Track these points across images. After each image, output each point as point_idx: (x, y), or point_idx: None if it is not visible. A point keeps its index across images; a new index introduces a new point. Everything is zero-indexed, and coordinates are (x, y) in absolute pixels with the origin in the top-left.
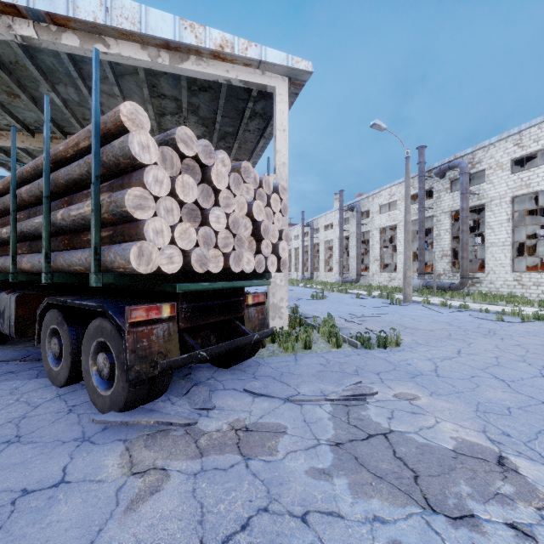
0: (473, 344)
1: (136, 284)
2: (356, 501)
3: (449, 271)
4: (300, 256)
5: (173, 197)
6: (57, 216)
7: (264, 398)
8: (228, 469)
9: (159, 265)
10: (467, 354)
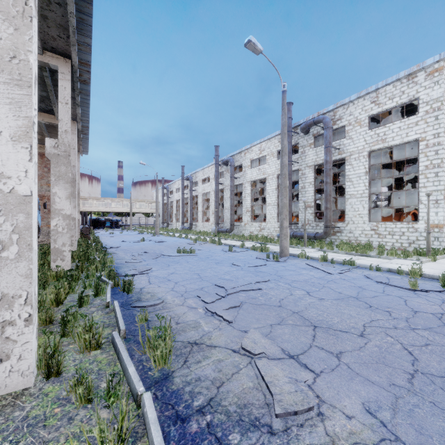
0: None
1: None
2: None
3: (312, 221)
4: (181, 207)
5: None
6: None
7: None
8: None
9: None
10: None
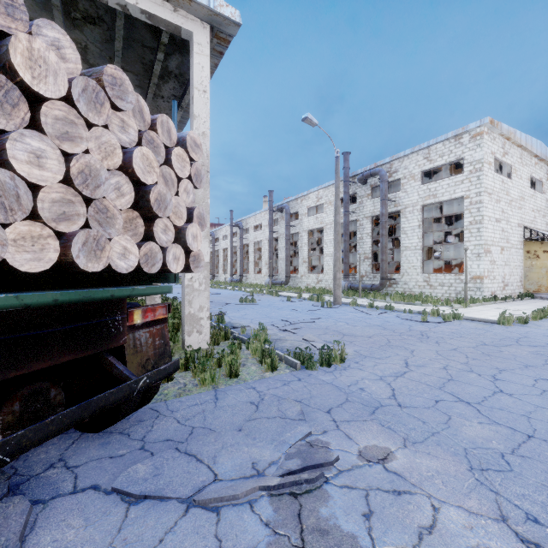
0: (415, 352)
1: None
2: None
3: (370, 273)
4: (229, 257)
5: None
6: None
7: (150, 503)
8: None
9: None
10: (417, 367)
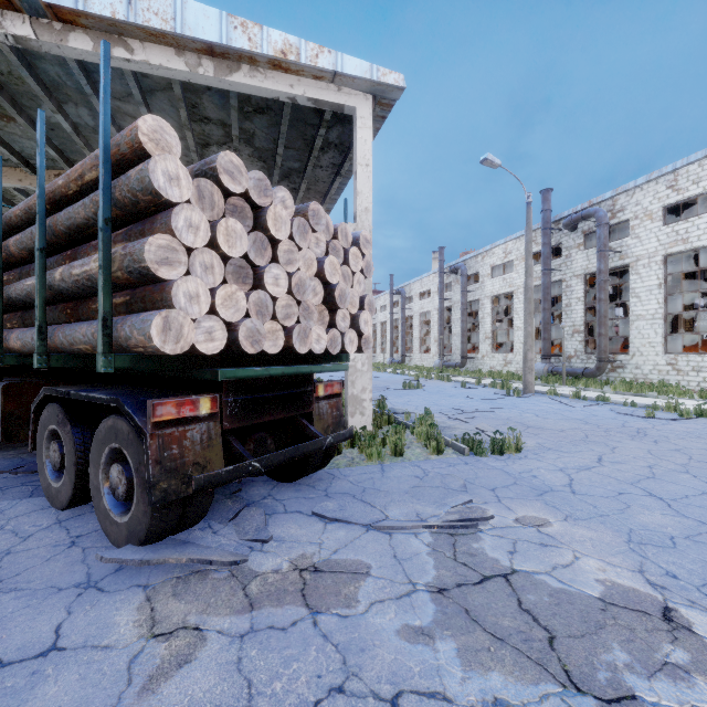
0: (617, 449)
1: (164, 369)
2: (469, 676)
3: (582, 352)
4: (388, 332)
5: (214, 249)
6: (55, 275)
7: (340, 524)
8: (288, 628)
9: (193, 343)
10: (611, 463)
